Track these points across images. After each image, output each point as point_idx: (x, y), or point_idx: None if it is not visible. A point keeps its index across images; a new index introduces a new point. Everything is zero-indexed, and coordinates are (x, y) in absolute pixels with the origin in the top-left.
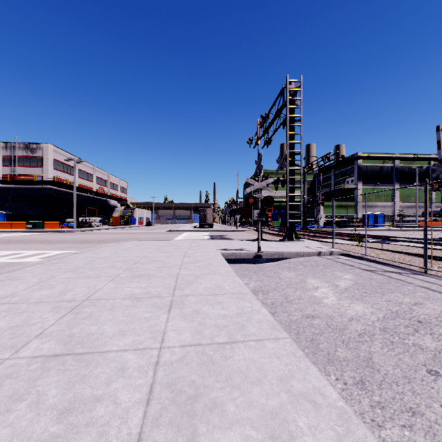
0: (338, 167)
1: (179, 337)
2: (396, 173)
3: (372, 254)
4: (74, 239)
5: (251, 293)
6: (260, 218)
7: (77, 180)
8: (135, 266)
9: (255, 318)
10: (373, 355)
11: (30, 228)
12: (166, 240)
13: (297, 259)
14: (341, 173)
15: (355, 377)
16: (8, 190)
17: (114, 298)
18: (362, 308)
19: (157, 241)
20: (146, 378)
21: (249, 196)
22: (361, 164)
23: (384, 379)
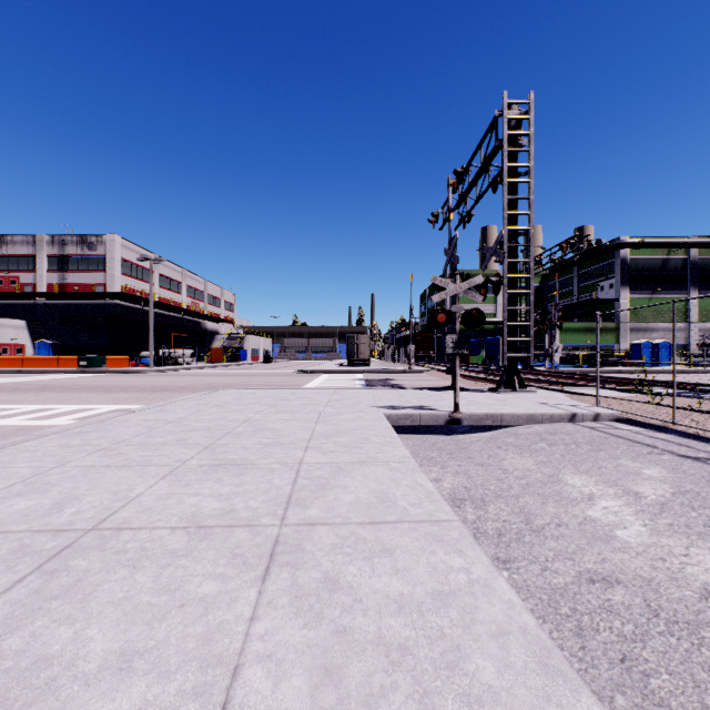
0: (585, 263)
1: (273, 694)
2: (693, 271)
3: (686, 421)
4: (146, 384)
5: (459, 523)
6: (457, 350)
7: (158, 291)
8: (222, 441)
9: (486, 618)
10: None
11: (84, 367)
12: (289, 388)
13: (530, 428)
14: (590, 272)
15: None
16: (56, 308)
17: (154, 527)
18: None
19: (275, 390)
20: None
21: (438, 309)
22: (627, 257)
23: None
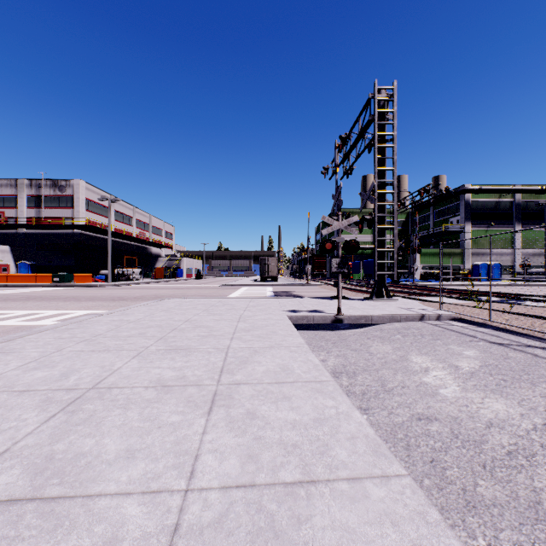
0: (439, 204)
1: (219, 467)
2: (517, 211)
3: (499, 319)
4: (107, 295)
5: (334, 382)
6: (340, 269)
7: (113, 224)
8: (172, 334)
9: (345, 430)
10: (541, 496)
11: (56, 282)
12: (217, 298)
13: (391, 325)
14: (443, 211)
15: (521, 544)
16: (33, 237)
17: (133, 386)
18: (505, 406)
19: (206, 299)
20: None
21: (326, 240)
22: (470, 199)
23: None
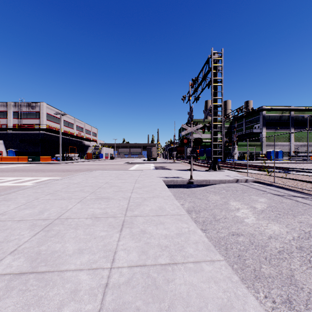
0: (248, 117)
1: (127, 257)
2: (292, 121)
3: (279, 182)
4: (59, 169)
5: (187, 215)
6: (192, 154)
7: (63, 128)
8: (98, 190)
9: (192, 239)
10: (294, 272)
11: (30, 161)
12: (123, 170)
13: (220, 185)
14: (250, 121)
15: (282, 295)
16: (16, 135)
17: (79, 218)
18: (278, 228)
19: (117, 170)
20: (94, 302)
21: (184, 138)
22: (265, 114)
23: (309, 298)
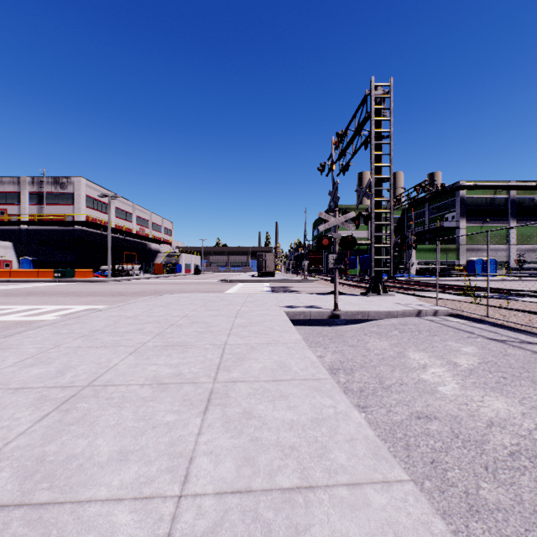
0: (434, 200)
1: (214, 470)
2: (512, 207)
3: (497, 315)
4: (106, 291)
5: (332, 380)
6: (337, 265)
7: (114, 220)
8: (169, 330)
9: (343, 431)
10: None
11: (58, 278)
12: (215, 293)
13: (388, 321)
14: (438, 207)
15: None
16: (35, 233)
17: (129, 384)
18: (506, 405)
19: (204, 294)
20: None
21: (323, 236)
22: (465, 196)
23: None
